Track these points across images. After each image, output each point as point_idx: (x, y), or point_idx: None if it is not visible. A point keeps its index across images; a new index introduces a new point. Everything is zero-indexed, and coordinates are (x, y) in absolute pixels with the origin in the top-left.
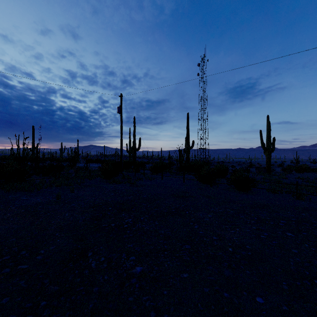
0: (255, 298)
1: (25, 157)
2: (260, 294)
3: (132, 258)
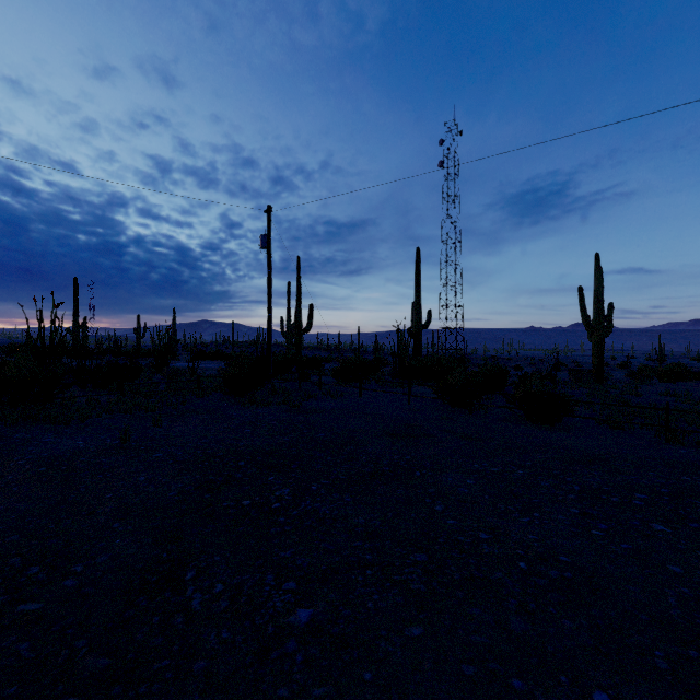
0: (591, 694)
1: (56, 347)
2: (602, 683)
3: (289, 585)
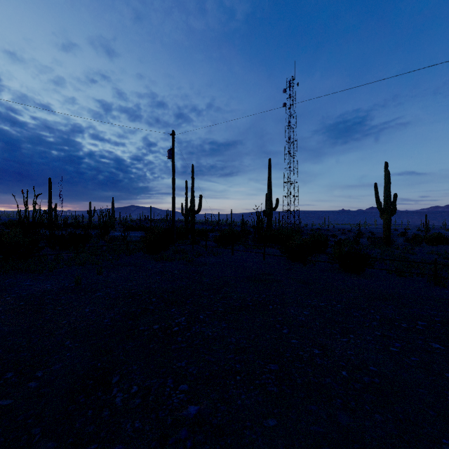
0: None
1: (36, 222)
2: None
3: (183, 387)
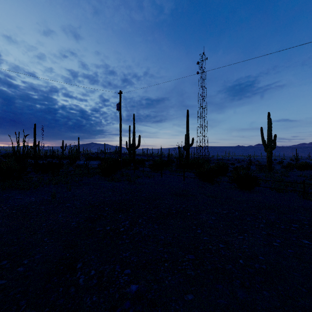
0: None
1: (25, 154)
2: None
3: (127, 271)
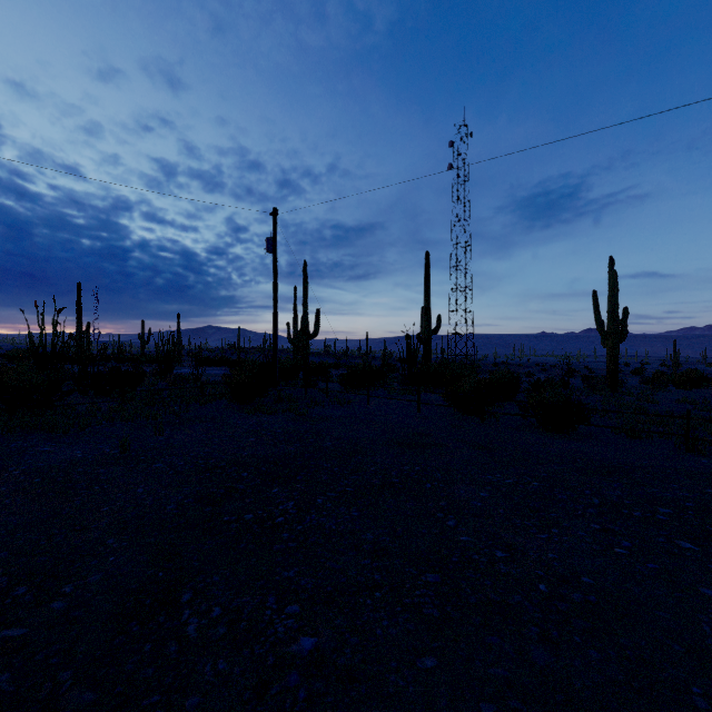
0: None
1: (58, 353)
2: None
3: (292, 609)
